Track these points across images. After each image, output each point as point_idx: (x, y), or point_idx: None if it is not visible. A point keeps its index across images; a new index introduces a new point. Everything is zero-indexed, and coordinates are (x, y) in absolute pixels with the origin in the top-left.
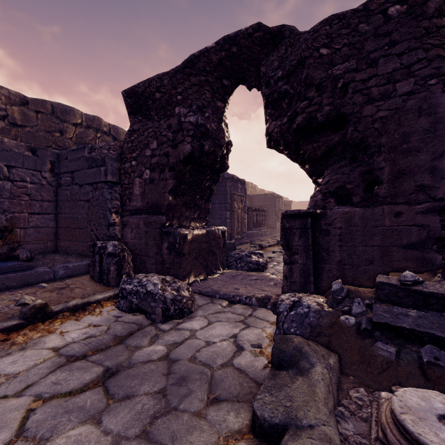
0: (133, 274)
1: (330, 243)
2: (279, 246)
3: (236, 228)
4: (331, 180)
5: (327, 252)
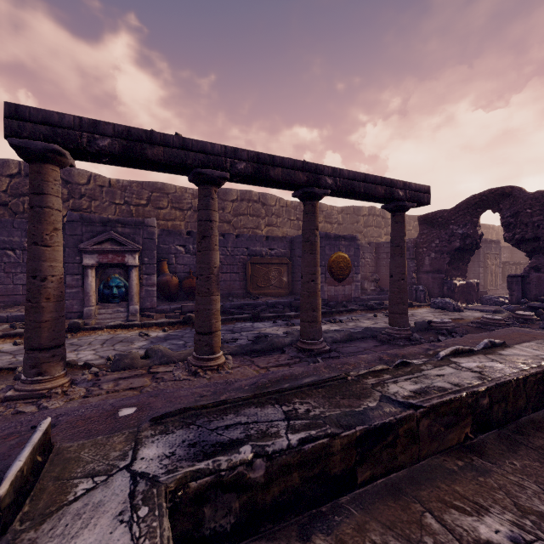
0: (429, 300)
1: (531, 288)
2: None
3: (489, 281)
4: (533, 262)
5: (529, 291)
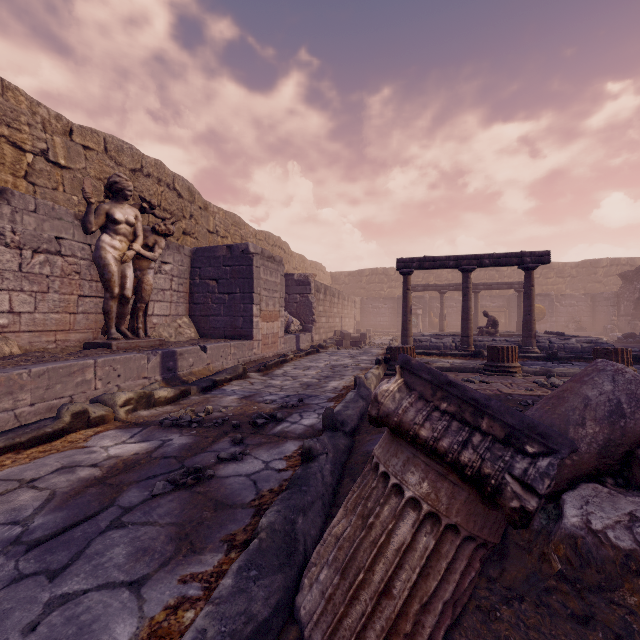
0: None
1: None
2: None
3: None
4: None
5: None
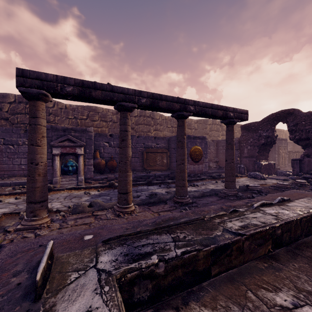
0: (247, 173)
1: (304, 166)
2: None
3: (281, 162)
4: (305, 152)
5: (303, 168)
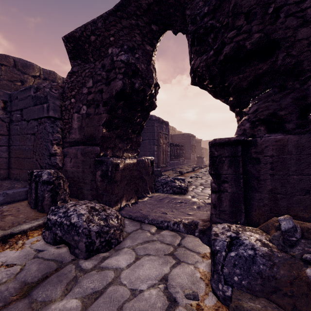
0: (69, 200)
1: (261, 172)
2: (194, 172)
3: (162, 158)
4: (260, 108)
5: (257, 180)
